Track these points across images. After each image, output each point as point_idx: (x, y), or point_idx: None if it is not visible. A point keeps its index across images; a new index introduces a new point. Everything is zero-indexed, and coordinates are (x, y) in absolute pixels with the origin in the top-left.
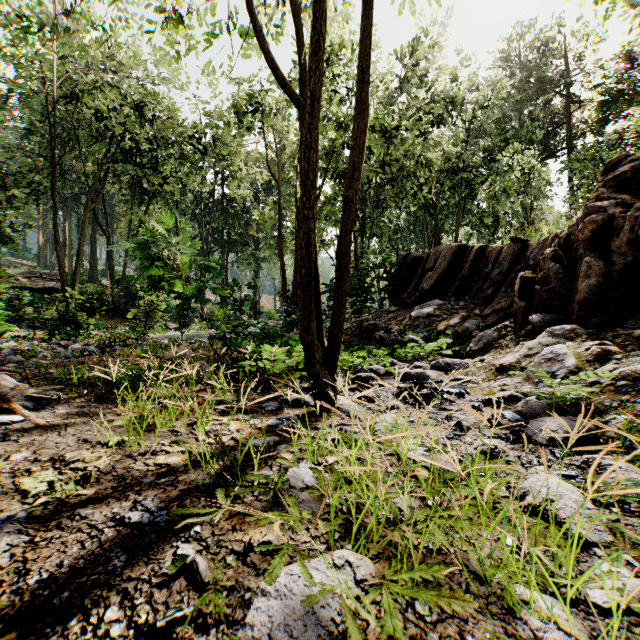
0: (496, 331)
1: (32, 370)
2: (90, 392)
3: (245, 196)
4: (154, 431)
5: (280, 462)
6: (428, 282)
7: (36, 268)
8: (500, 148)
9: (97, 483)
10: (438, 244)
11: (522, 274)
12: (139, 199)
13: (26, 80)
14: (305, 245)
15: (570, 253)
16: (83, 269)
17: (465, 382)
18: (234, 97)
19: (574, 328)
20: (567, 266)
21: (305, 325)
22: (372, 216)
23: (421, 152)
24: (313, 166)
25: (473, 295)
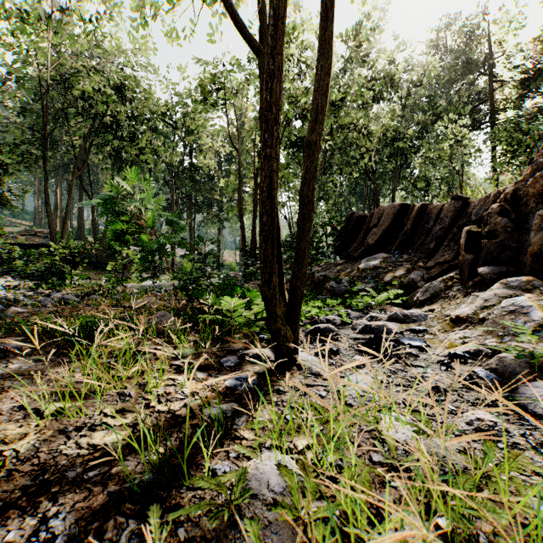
0: (442, 282)
1: (4, 319)
2: (52, 343)
3: (210, 165)
4: (101, 394)
5: (238, 451)
6: (373, 237)
7: (32, 227)
8: (432, 121)
9: (8, 478)
10: (377, 205)
11: (468, 228)
12: (118, 167)
13: (21, 64)
14: (267, 188)
15: (517, 208)
16: (72, 228)
17: (420, 333)
18: (200, 77)
19: (529, 280)
20: (514, 220)
21: (266, 278)
22: (319, 182)
23: (362, 126)
24: (276, 98)
25: (416, 249)
